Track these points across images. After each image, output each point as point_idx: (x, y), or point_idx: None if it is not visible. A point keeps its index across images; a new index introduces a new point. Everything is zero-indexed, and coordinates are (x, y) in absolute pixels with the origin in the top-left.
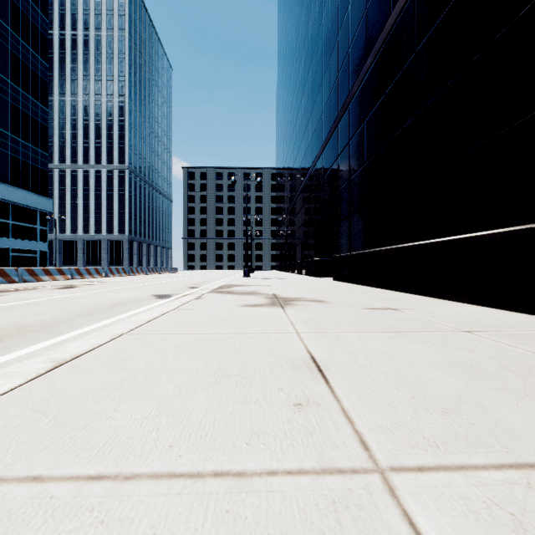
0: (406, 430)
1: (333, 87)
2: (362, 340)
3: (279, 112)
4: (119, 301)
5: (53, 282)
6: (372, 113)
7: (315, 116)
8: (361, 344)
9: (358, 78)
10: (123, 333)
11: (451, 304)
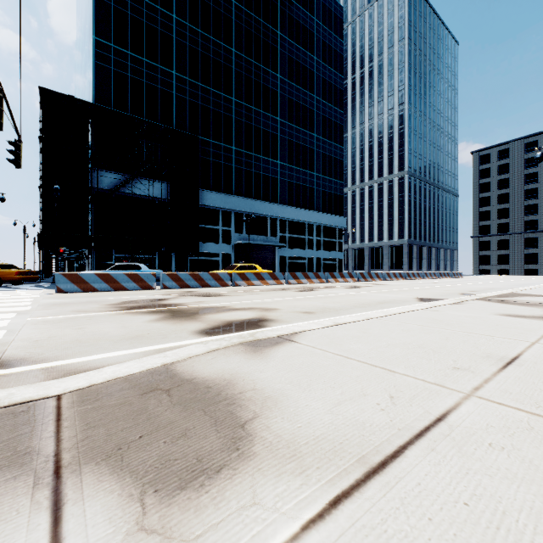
0: (525, 397)
1: None
2: None
3: None
4: (385, 300)
5: (345, 283)
6: None
7: None
8: None
9: None
10: (373, 318)
11: None
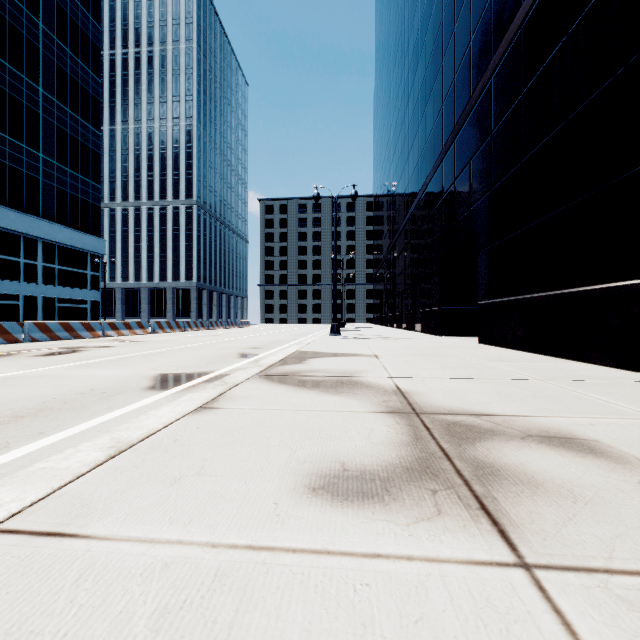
0: None
1: (480, 20)
2: None
3: (378, 118)
4: (59, 397)
5: (67, 342)
6: (594, 2)
7: (439, 91)
8: None
9: None
10: None
11: None
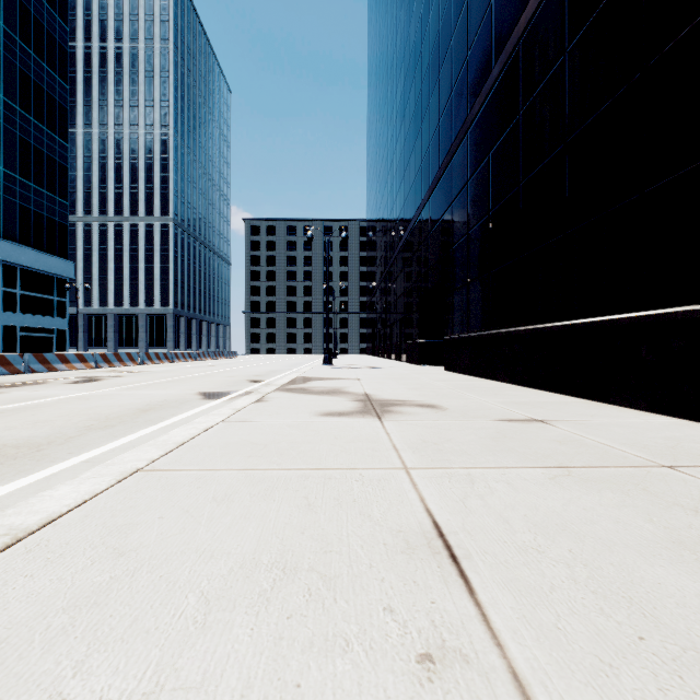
0: None
1: (445, 109)
2: (510, 485)
3: (371, 146)
4: (150, 403)
5: (69, 373)
6: (500, 142)
7: (419, 149)
8: (510, 495)
9: (480, 95)
10: (138, 469)
11: (623, 413)
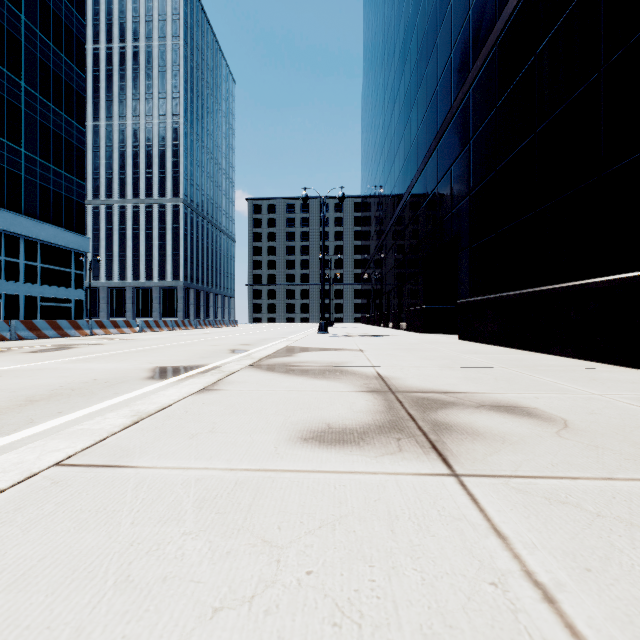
0: None
1: (460, 34)
2: None
3: (365, 120)
4: (65, 385)
5: (55, 340)
6: (557, 27)
7: (423, 98)
8: None
9: None
10: None
11: None
